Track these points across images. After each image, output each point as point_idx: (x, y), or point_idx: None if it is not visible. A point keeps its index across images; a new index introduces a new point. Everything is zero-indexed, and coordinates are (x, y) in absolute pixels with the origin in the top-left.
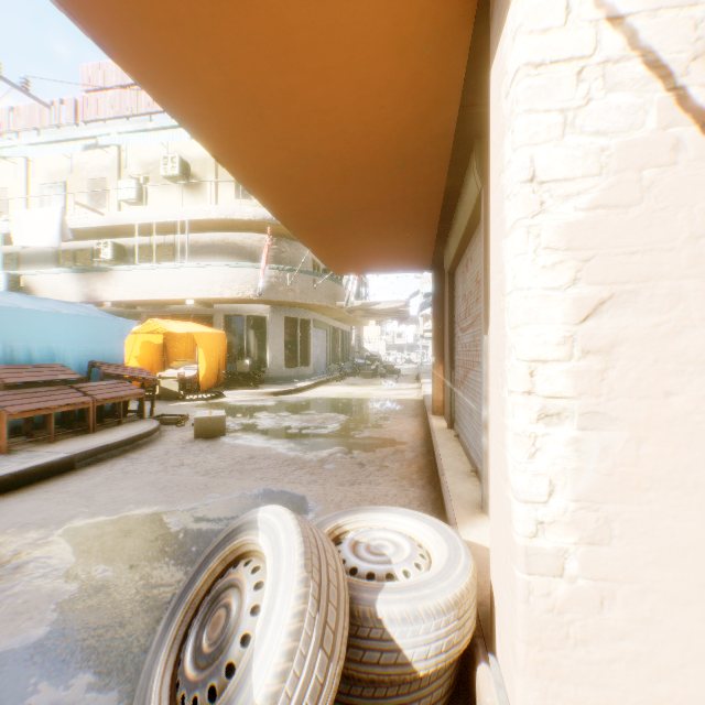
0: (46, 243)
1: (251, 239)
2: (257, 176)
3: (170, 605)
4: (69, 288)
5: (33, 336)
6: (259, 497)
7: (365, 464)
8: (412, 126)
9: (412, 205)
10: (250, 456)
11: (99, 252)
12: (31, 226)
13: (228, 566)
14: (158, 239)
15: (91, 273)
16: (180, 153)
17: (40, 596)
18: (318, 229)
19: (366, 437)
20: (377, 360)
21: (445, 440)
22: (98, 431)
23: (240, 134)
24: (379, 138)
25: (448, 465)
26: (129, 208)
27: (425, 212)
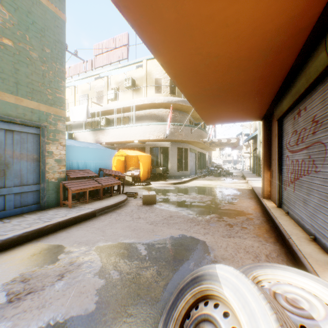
0: (81, 119)
1: (162, 112)
2: (180, 73)
3: (150, 302)
4: (89, 137)
5: (79, 157)
6: (180, 239)
7: (232, 225)
8: (284, 25)
9: (264, 80)
10: (170, 215)
11: (100, 122)
12: (76, 113)
13: (197, 300)
14: (122, 115)
15: (97, 131)
16: (131, 76)
17: (89, 284)
18: (205, 101)
19: (227, 209)
20: (220, 168)
21: (279, 214)
22: (103, 199)
23: (177, 49)
24: (258, 38)
25: (290, 231)
26: (111, 102)
27: (271, 84)
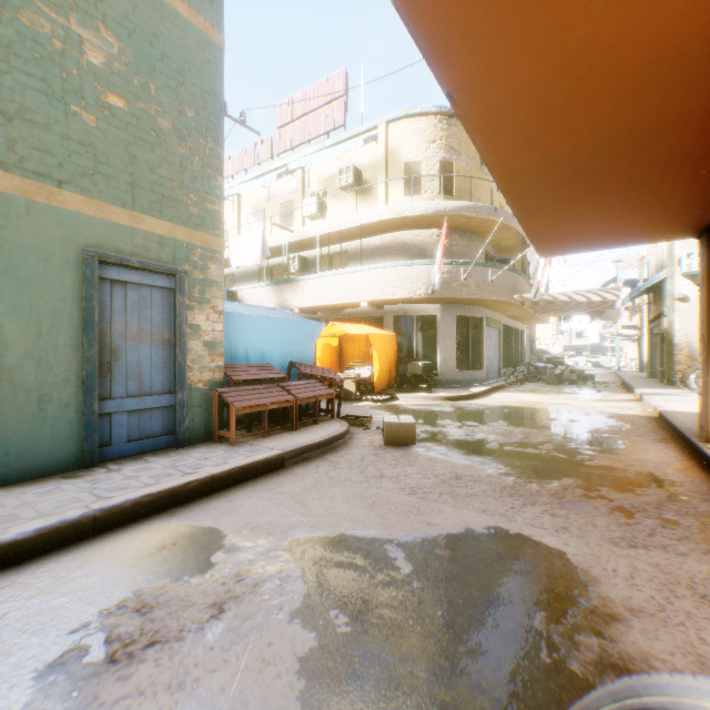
0: (252, 262)
1: (421, 236)
2: (495, 116)
3: None
4: (267, 298)
5: (248, 338)
6: (494, 541)
7: (629, 511)
8: None
9: None
10: (455, 475)
11: (288, 265)
12: (241, 249)
13: None
14: (334, 248)
15: (283, 285)
16: (353, 163)
17: (281, 639)
18: (548, 190)
19: (602, 467)
20: (560, 364)
21: None
22: (298, 428)
23: (499, 41)
24: None
25: None
26: (310, 223)
27: None
